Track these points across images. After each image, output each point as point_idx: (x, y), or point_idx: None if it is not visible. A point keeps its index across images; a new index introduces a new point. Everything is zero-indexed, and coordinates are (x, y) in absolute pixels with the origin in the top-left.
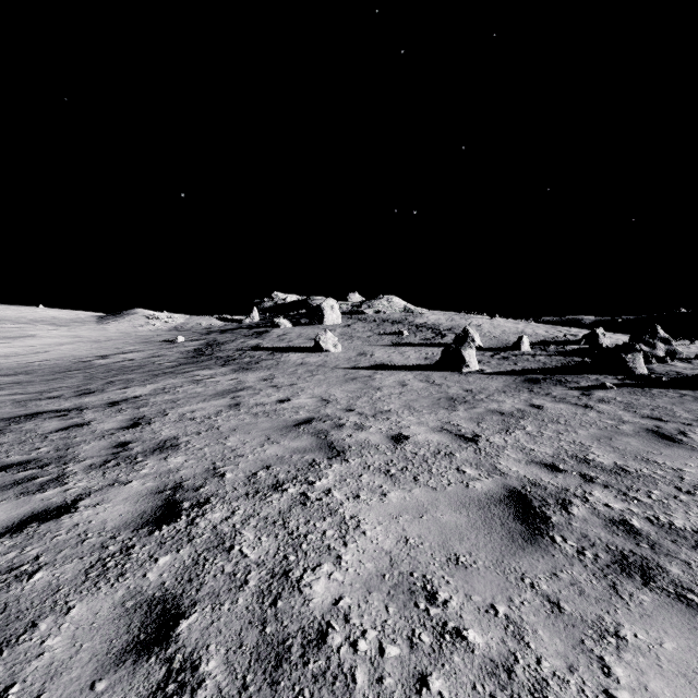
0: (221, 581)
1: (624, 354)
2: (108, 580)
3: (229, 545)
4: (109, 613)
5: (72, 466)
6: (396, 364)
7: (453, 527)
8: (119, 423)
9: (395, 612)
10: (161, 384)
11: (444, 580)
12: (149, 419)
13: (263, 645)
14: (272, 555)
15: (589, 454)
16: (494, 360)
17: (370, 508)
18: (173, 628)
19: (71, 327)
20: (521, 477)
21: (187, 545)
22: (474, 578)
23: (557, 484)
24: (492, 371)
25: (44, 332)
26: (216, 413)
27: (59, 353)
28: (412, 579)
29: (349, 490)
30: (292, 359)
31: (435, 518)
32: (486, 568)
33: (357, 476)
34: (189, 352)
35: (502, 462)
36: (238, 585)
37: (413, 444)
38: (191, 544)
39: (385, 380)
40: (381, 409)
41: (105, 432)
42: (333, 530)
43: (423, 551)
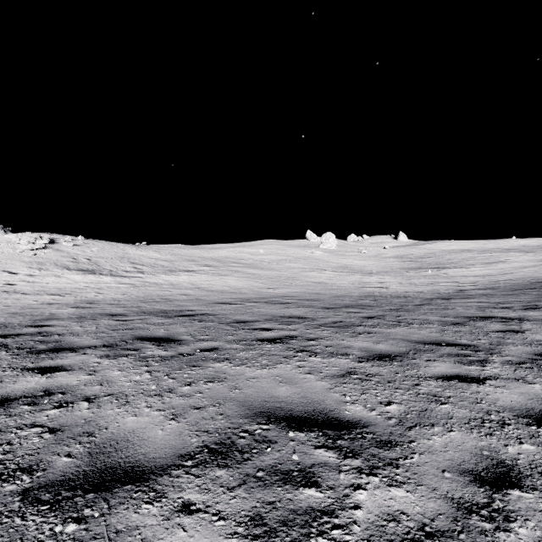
0: None
1: None
2: (479, 432)
3: None
4: (470, 447)
5: (494, 357)
6: None
7: None
8: None
9: None
10: None
11: None
12: None
13: None
14: None
15: None
16: None
17: None
18: (506, 487)
19: (536, 253)
20: None
21: None
22: None
23: None
24: None
25: (512, 258)
26: None
27: (520, 275)
28: None
29: None
30: None
31: None
32: None
33: None
34: None
35: None
36: None
37: None
38: None
39: None
40: None
41: (533, 341)
42: None
43: None
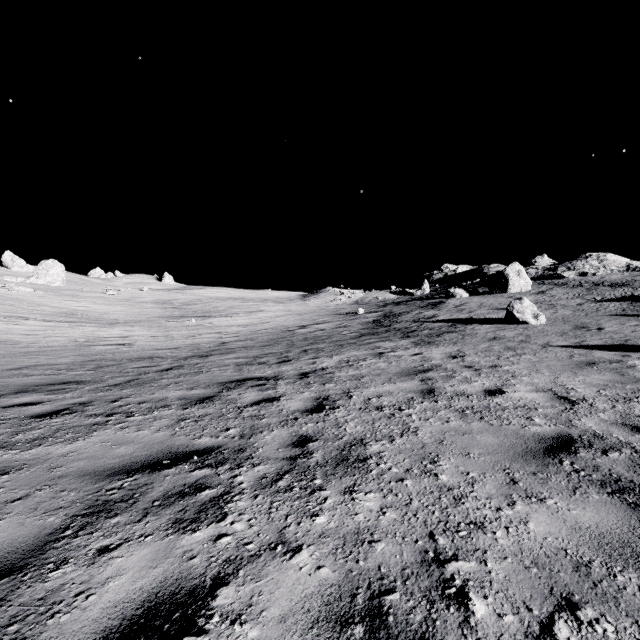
0: None
1: None
2: None
3: None
4: None
5: (243, 473)
6: None
7: None
8: (304, 403)
9: None
10: (346, 356)
11: None
12: (333, 401)
13: None
14: None
15: None
16: None
17: None
18: None
19: (285, 304)
20: None
21: None
22: None
23: None
24: None
25: (269, 307)
26: (407, 403)
27: (275, 324)
28: None
29: None
30: (480, 332)
31: None
32: None
33: None
34: (368, 323)
35: None
36: None
37: None
38: None
39: None
40: None
41: (289, 414)
42: None
43: None
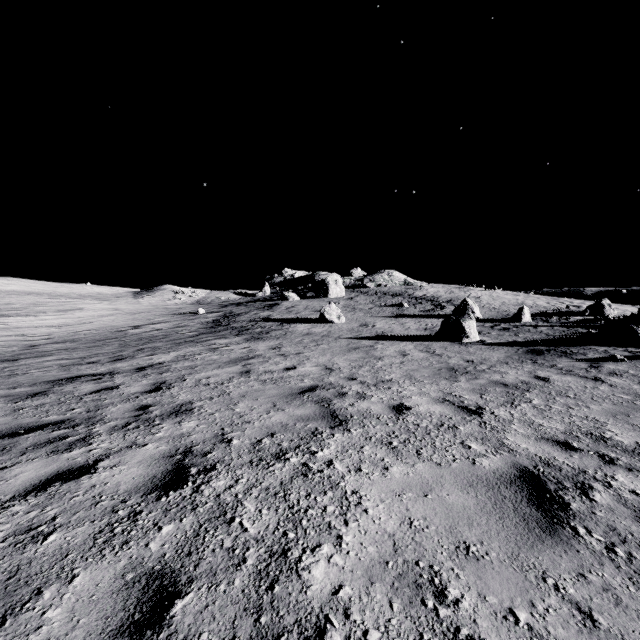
0: (220, 557)
1: (635, 326)
2: (113, 548)
3: (230, 517)
4: (109, 585)
5: (98, 427)
6: (396, 335)
7: (460, 509)
8: (143, 387)
9: (400, 609)
10: (183, 352)
11: (453, 574)
12: (170, 384)
13: (256, 638)
14: (271, 531)
15: (605, 431)
16: (494, 331)
17: (372, 483)
18: (168, 609)
19: (112, 301)
20: (532, 455)
21: (190, 514)
22: (488, 573)
23: (573, 465)
24: (493, 342)
25: (90, 305)
26: (228, 380)
27: (101, 324)
28: (418, 570)
29: (351, 462)
30: (299, 329)
31: (441, 498)
32: (501, 562)
33: (358, 447)
34: (208, 323)
35: (509, 438)
36: (235, 563)
37: (415, 415)
38: (194, 513)
39: (386, 349)
40: (382, 378)
41: (130, 395)
42: (333, 506)
43: (429, 536)
